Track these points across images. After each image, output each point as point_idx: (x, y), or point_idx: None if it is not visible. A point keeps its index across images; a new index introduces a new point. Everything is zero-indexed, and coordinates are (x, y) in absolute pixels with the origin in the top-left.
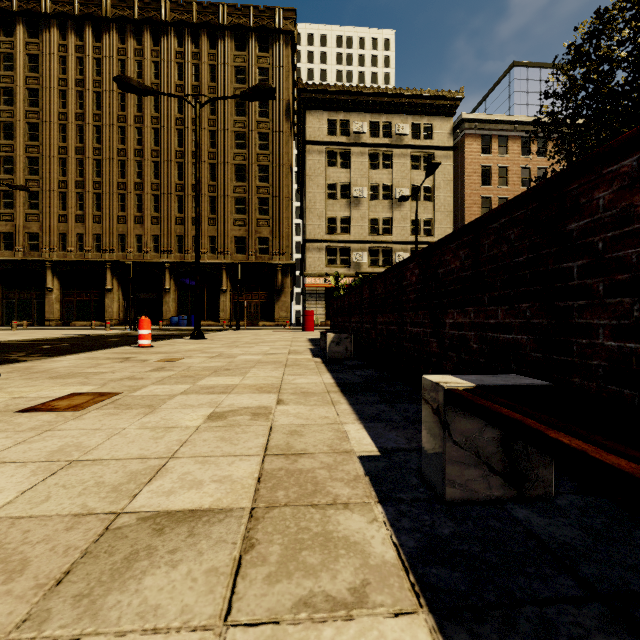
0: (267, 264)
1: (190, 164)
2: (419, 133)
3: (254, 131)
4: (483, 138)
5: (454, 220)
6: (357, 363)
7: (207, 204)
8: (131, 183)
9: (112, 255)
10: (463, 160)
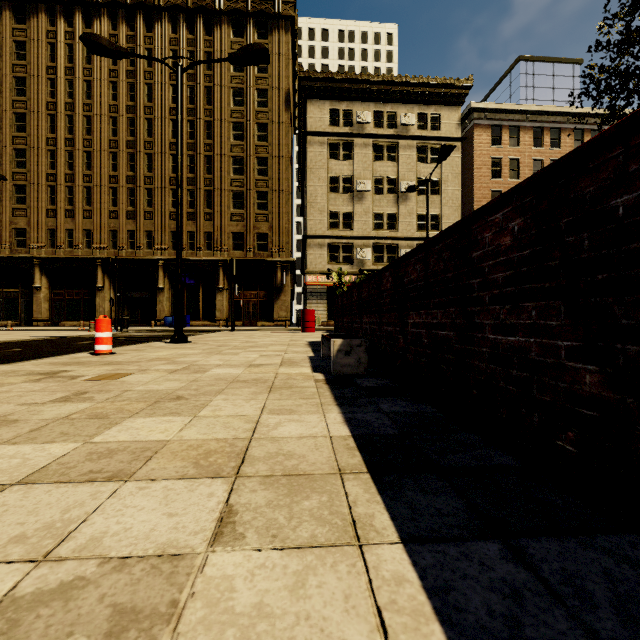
0: (266, 261)
1: (185, 156)
2: (426, 123)
3: (252, 121)
4: (493, 129)
5: (462, 215)
6: (377, 383)
7: (203, 198)
8: (123, 176)
9: (103, 252)
10: (472, 152)
